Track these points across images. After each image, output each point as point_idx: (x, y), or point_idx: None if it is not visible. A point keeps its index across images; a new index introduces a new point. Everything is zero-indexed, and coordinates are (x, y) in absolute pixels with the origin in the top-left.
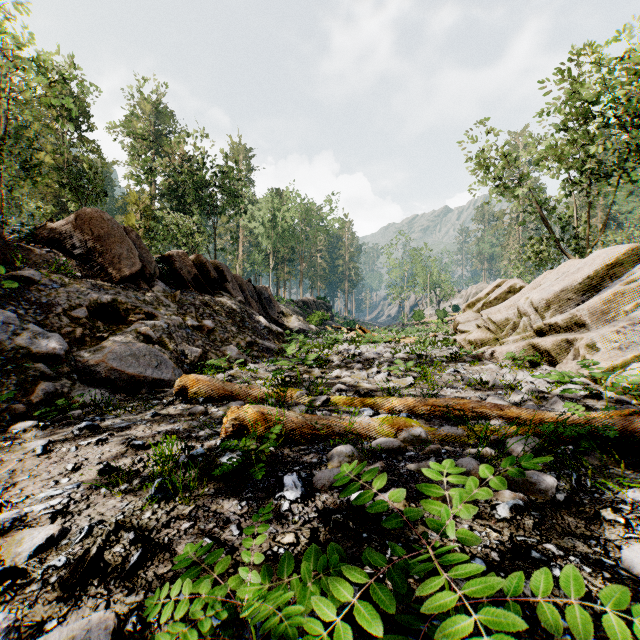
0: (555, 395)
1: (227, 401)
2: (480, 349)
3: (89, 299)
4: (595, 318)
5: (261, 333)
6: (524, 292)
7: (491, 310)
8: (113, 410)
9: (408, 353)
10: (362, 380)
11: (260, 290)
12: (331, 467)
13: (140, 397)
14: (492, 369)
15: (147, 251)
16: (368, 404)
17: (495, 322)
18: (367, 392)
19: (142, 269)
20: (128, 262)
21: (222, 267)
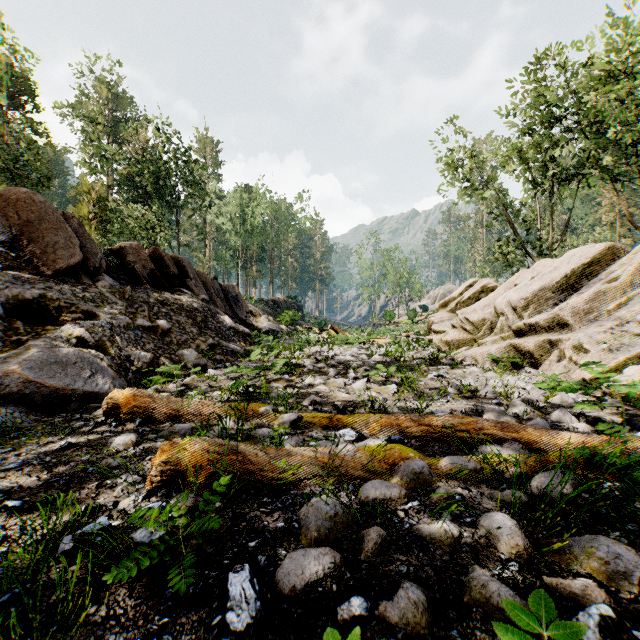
0: (554, 404)
1: (172, 422)
2: (458, 350)
3: (7, 294)
4: (578, 318)
5: (226, 334)
6: (499, 291)
7: (467, 310)
8: (17, 438)
9: (385, 355)
10: (338, 388)
11: (227, 288)
12: (305, 539)
13: (63, 416)
14: (475, 372)
15: (92, 241)
16: (349, 423)
17: (472, 322)
18: (346, 405)
19: (84, 261)
20: (65, 252)
21: (183, 262)
